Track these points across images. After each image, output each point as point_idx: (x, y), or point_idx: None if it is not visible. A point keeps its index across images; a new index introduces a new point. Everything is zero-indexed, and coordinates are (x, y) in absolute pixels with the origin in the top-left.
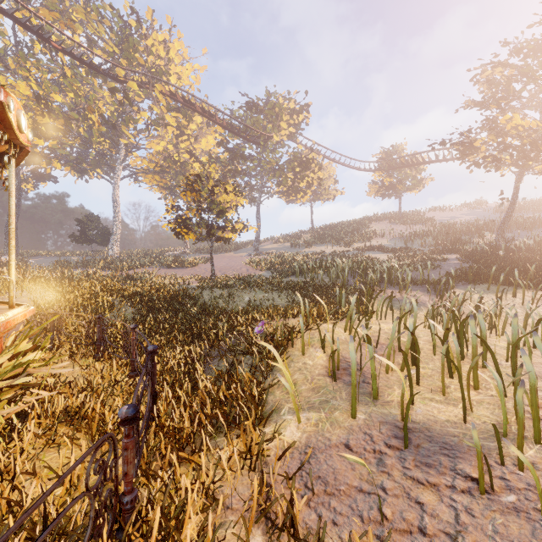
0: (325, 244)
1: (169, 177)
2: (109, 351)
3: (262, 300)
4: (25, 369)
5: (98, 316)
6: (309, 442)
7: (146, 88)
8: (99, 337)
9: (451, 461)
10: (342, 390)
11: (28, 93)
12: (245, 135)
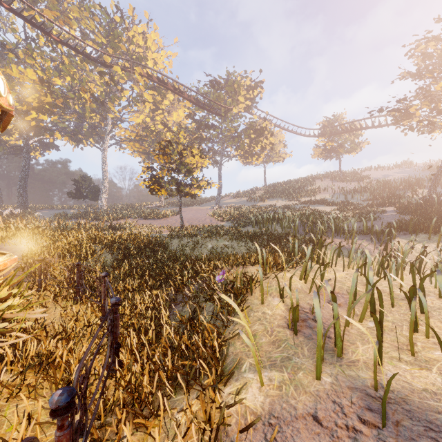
0: (276, 198)
1: (147, 144)
2: (87, 293)
3: (223, 247)
4: (0, 317)
5: (77, 263)
6: (273, 410)
7: (127, 71)
8: (78, 282)
9: None
10: (303, 345)
11: (34, 78)
12: (209, 107)
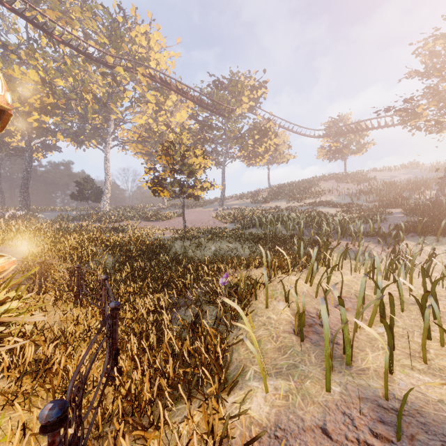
0: (280, 200)
1: (150, 145)
2: (88, 297)
3: (227, 249)
4: None
5: (77, 265)
6: (279, 421)
7: (130, 71)
8: (78, 285)
9: None
10: (310, 352)
11: (36, 79)
12: (212, 108)
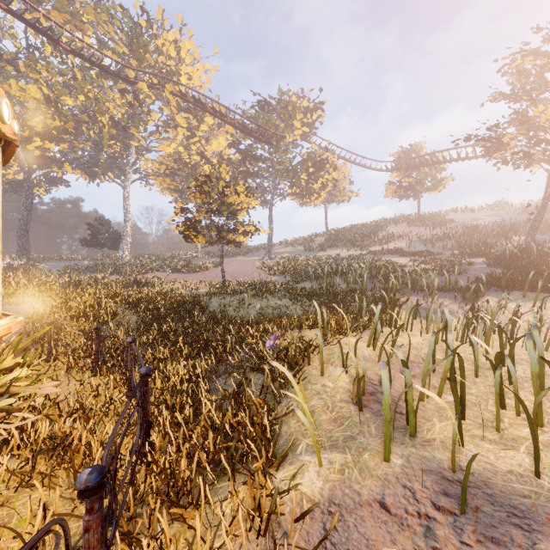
0: (340, 247)
1: (180, 180)
2: (108, 364)
3: (275, 307)
4: (5, 391)
5: (96, 326)
6: (333, 496)
7: (156, 89)
8: (97, 349)
9: (527, 537)
10: (370, 423)
11: (39, 96)
12: (257, 135)
